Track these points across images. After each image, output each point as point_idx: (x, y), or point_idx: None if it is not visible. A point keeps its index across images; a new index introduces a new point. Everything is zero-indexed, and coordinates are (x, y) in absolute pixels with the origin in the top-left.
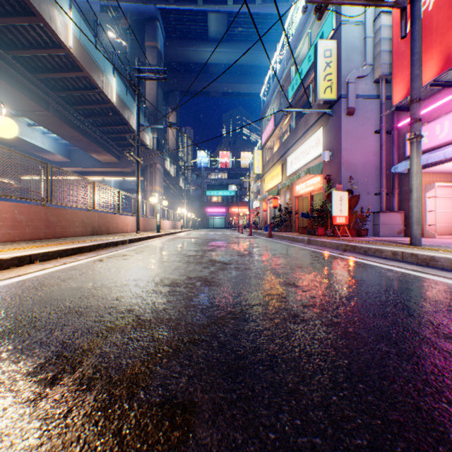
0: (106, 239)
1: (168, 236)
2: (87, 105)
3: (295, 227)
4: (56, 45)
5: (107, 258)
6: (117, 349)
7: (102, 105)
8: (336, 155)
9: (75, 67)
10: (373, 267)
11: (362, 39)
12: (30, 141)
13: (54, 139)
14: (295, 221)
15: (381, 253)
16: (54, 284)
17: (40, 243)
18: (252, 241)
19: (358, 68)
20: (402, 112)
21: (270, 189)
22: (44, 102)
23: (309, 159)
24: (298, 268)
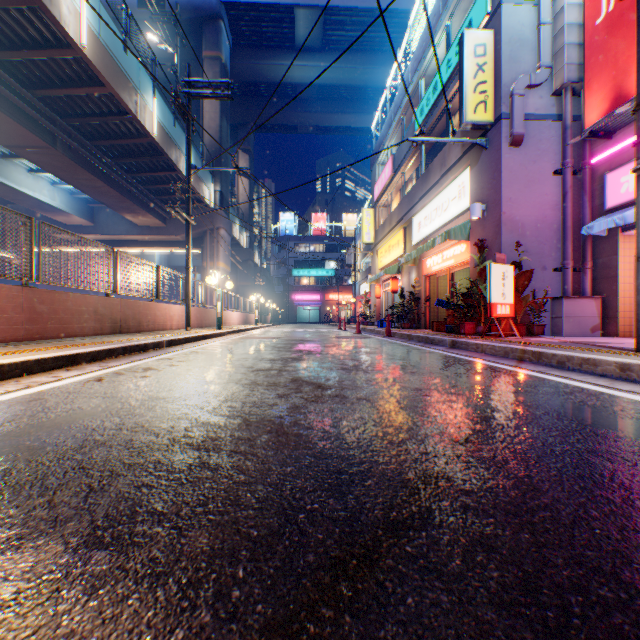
0: (128, 341)
1: (234, 335)
2: (114, 140)
3: (425, 321)
4: (61, 43)
5: (113, 375)
6: None
7: (136, 140)
8: (493, 209)
9: (93, 79)
10: (597, 395)
11: (535, 28)
12: (31, 195)
13: (68, 192)
14: (425, 312)
15: (596, 367)
16: None
17: (12, 347)
18: (362, 342)
19: (528, 72)
20: (599, 141)
21: (386, 266)
22: (48, 134)
23: (448, 217)
24: (458, 398)
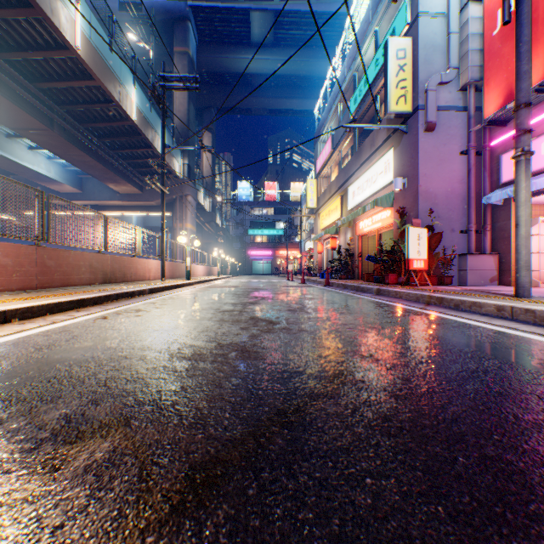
0: (119, 289)
1: (200, 284)
2: (101, 123)
3: (358, 273)
4: (60, 46)
5: (114, 315)
6: (64, 507)
7: (119, 123)
8: (412, 183)
9: (84, 74)
10: (475, 328)
11: (445, 36)
12: (31, 168)
13: (61, 165)
14: (358, 266)
15: (480, 308)
16: (21, 356)
17: (31, 294)
18: (305, 290)
19: (440, 72)
20: (496, 128)
21: (326, 227)
22: (47, 119)
23: (376, 188)
24: (372, 330)
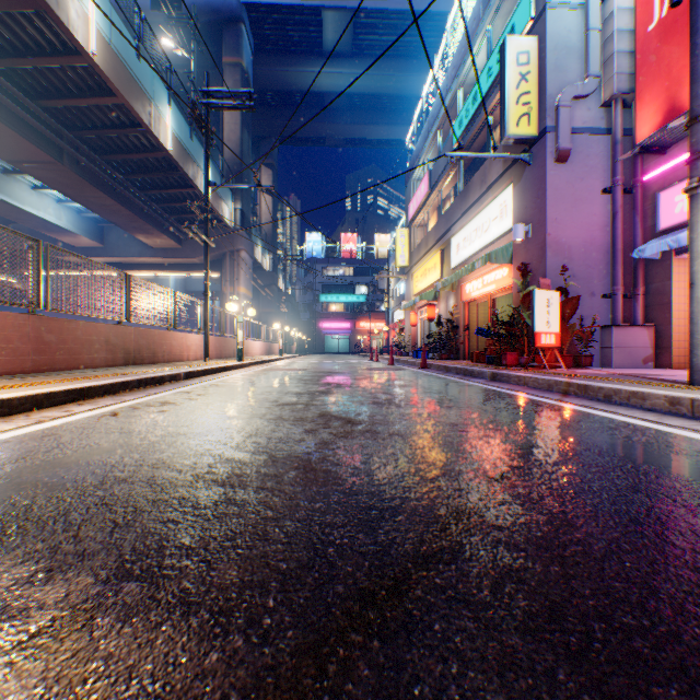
0: (143, 373)
1: (256, 366)
2: (126, 154)
3: (464, 351)
4: (69, 50)
5: (129, 410)
6: None
7: (150, 154)
8: (537, 230)
9: (103, 89)
10: (643, 430)
11: (582, 34)
12: (36, 214)
13: (76, 211)
14: (464, 342)
15: (644, 401)
16: None
17: (19, 380)
18: (395, 375)
19: (575, 82)
20: (651, 156)
21: (422, 291)
22: (55, 148)
23: (489, 239)
24: (496, 434)
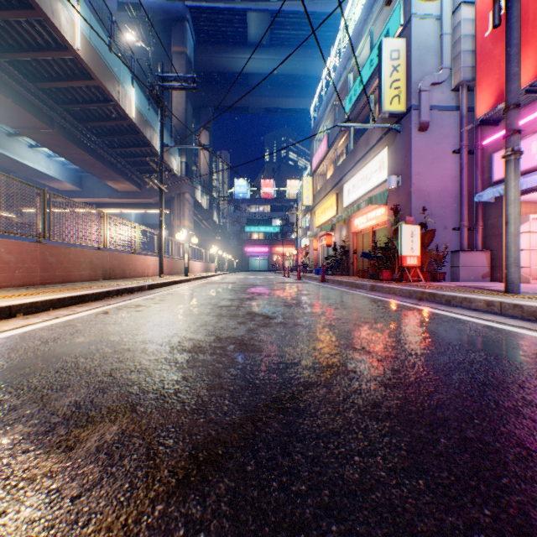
0: (119, 285)
1: (198, 280)
2: (100, 122)
3: (353, 269)
4: (60, 46)
5: (115, 310)
6: (81, 480)
7: (118, 122)
8: (405, 181)
9: (84, 74)
10: (464, 322)
11: (438, 37)
12: (31, 166)
13: (61, 164)
14: (353, 262)
15: (471, 304)
16: (29, 348)
17: (33, 290)
18: (301, 287)
19: (432, 72)
20: (488, 127)
21: (322, 224)
22: (48, 118)
23: (371, 186)
24: (365, 324)
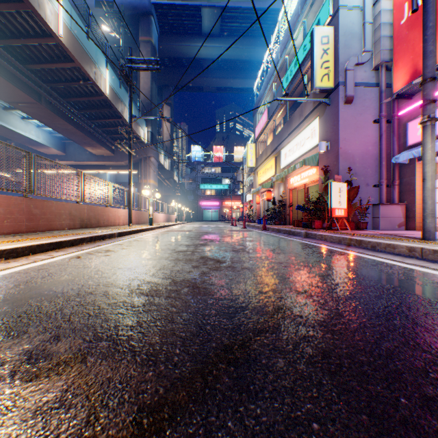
0: (93, 233)
1: (161, 229)
2: (80, 97)
3: (289, 219)
4: (46, 34)
5: (87, 255)
6: None
7: (95, 97)
8: (333, 145)
9: (66, 58)
10: (391, 266)
11: (361, 25)
12: (24, 134)
13: (48, 132)
14: (289, 214)
15: (394, 249)
16: (0, 291)
17: (19, 237)
18: (246, 234)
19: (356, 54)
20: (403, 100)
21: (263, 182)
22: (36, 94)
23: (304, 150)
24: (304, 268)
